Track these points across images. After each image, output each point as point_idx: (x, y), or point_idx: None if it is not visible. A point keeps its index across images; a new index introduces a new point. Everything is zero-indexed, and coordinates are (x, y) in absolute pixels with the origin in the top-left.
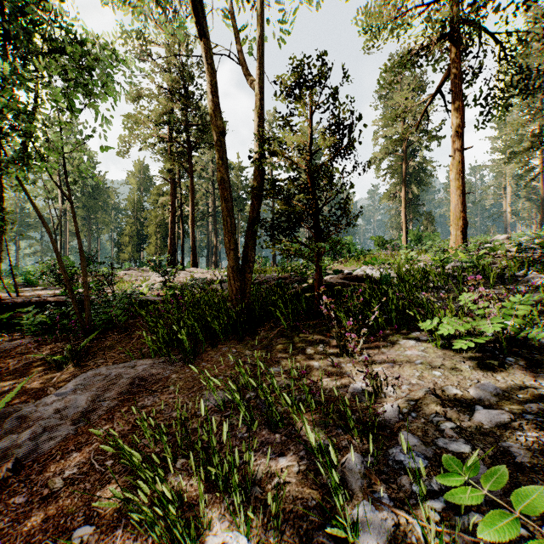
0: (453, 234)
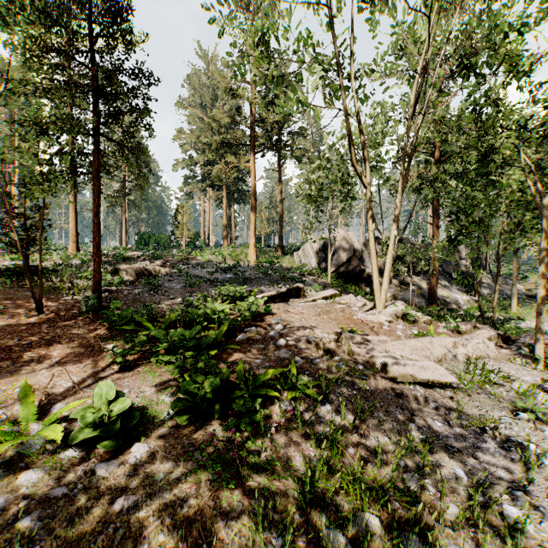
0: (71, 245)
